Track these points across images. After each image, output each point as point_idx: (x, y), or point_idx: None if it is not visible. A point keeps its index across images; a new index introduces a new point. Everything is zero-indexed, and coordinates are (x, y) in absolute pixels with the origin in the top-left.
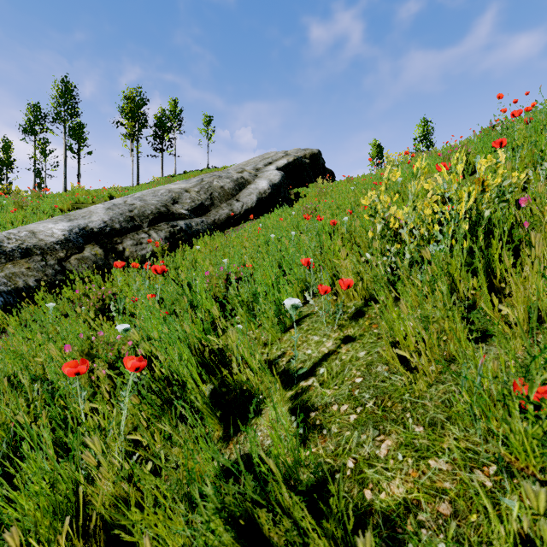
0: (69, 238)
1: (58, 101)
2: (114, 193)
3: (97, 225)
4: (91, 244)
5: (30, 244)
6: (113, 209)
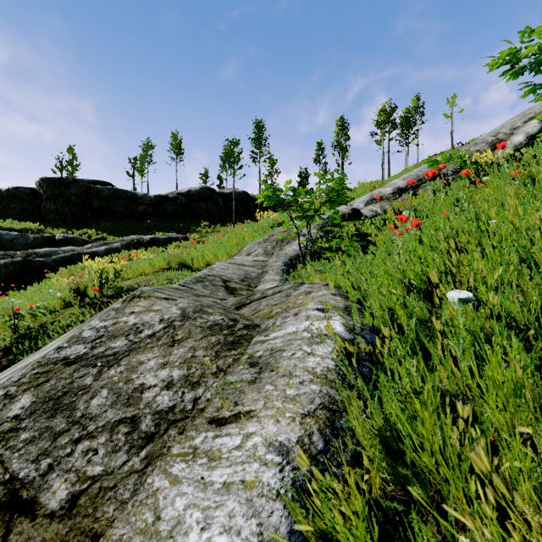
0: (394, 192)
1: (338, 133)
2: (383, 182)
3: (403, 186)
4: (403, 193)
5: (381, 195)
6: (406, 179)
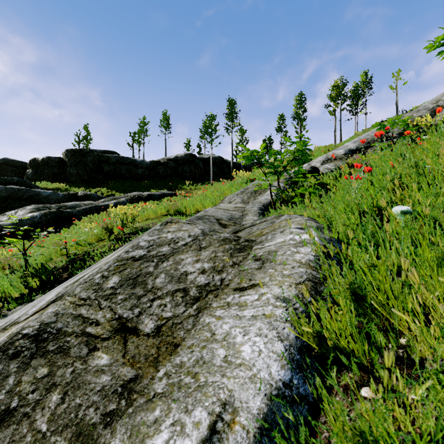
0: (346, 153)
1: (297, 107)
2: (336, 145)
3: (354, 147)
4: (354, 154)
5: (335, 156)
6: (356, 142)
